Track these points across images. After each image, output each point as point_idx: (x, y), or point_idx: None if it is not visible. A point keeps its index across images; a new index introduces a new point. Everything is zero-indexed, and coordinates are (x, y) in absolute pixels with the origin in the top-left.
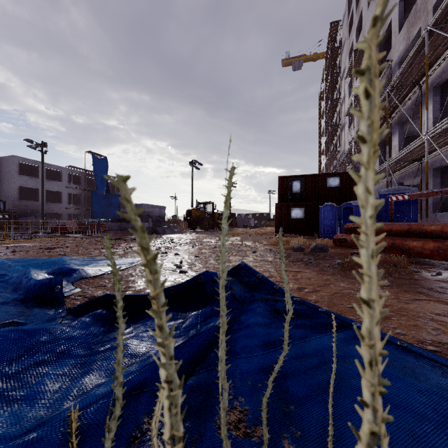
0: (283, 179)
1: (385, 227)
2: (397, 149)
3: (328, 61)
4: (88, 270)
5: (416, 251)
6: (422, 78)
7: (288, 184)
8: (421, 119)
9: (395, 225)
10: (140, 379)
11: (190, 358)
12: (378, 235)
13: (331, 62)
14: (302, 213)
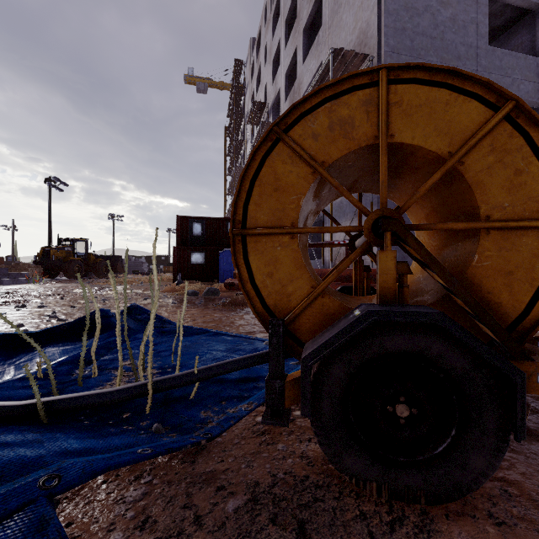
0: (182, 219)
1: None
2: None
3: (233, 98)
4: None
5: None
6: None
7: (189, 225)
8: None
9: None
10: (66, 360)
11: (96, 354)
12: None
13: (236, 100)
14: (202, 258)
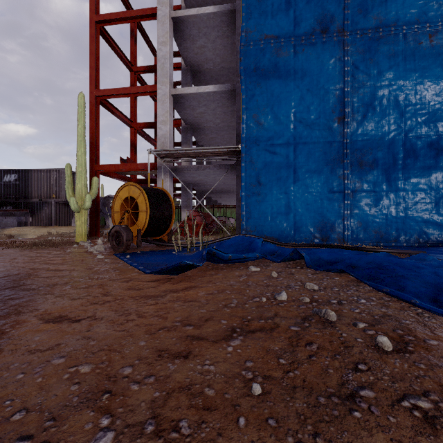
0: None
1: None
2: None
3: None
4: (373, 273)
5: None
6: None
7: None
8: None
9: None
10: None
11: None
12: None
13: None
14: None
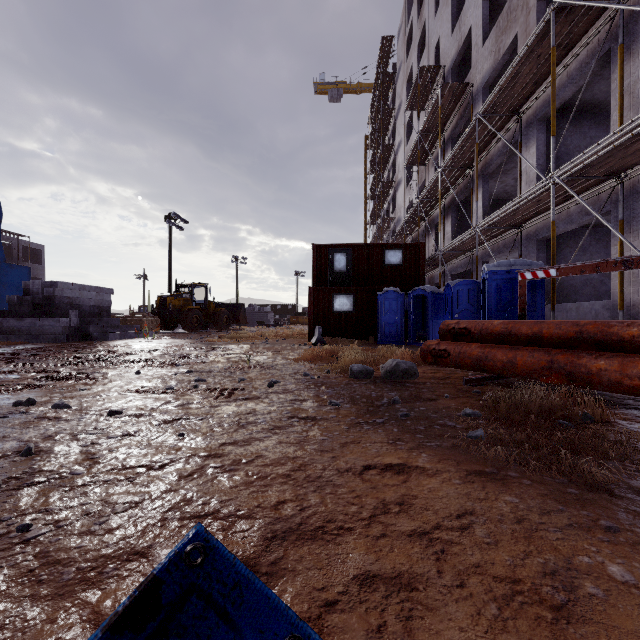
0: (320, 249)
1: (526, 329)
2: (480, 213)
3: (378, 91)
4: None
5: (607, 380)
6: (523, 105)
7: (328, 257)
8: (521, 166)
9: (546, 325)
10: None
11: None
12: (510, 344)
13: (382, 94)
14: (350, 303)
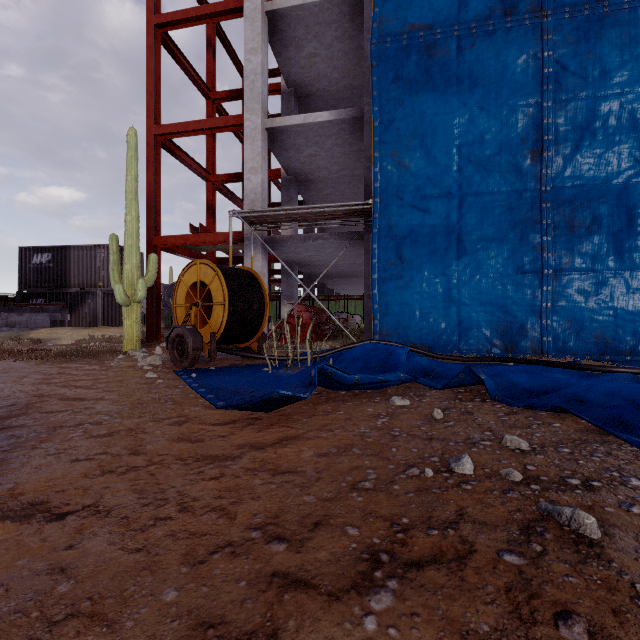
0: None
1: None
2: None
3: None
4: (630, 417)
5: None
6: None
7: None
8: None
9: None
10: None
11: None
12: None
13: None
14: None
